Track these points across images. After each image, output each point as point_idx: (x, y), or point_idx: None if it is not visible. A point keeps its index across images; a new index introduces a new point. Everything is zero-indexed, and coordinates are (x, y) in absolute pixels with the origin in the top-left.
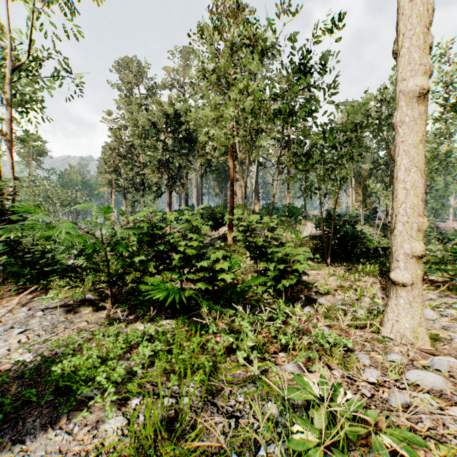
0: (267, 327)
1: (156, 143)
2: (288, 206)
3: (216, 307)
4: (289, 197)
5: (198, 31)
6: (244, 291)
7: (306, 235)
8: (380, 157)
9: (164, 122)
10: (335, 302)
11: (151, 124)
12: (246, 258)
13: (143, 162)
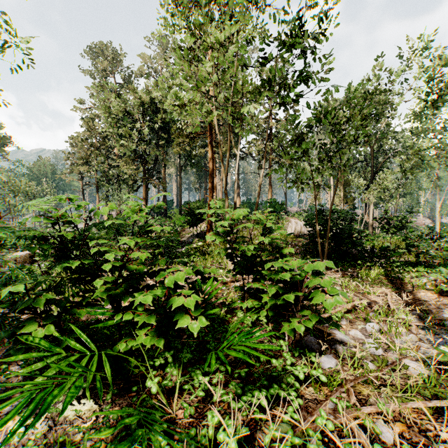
0: (274, 443)
1: (130, 133)
2: (270, 202)
3: (175, 370)
4: (271, 192)
5: (172, 2)
6: (225, 316)
7: (291, 232)
8: (359, 153)
9: (140, 111)
10: (359, 336)
11: (124, 112)
12: (228, 273)
13: (118, 154)
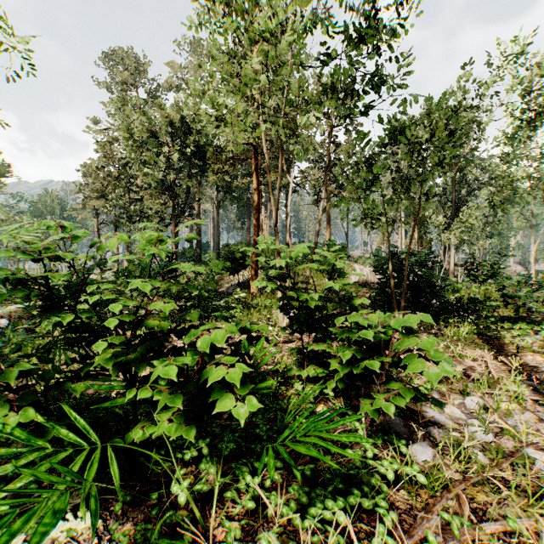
0: None
1: (156, 159)
2: (329, 244)
3: (212, 466)
4: (329, 232)
5: None
6: (278, 388)
7: (355, 281)
8: (437, 185)
9: (168, 133)
10: (457, 415)
11: (149, 133)
12: (283, 331)
13: (141, 186)
